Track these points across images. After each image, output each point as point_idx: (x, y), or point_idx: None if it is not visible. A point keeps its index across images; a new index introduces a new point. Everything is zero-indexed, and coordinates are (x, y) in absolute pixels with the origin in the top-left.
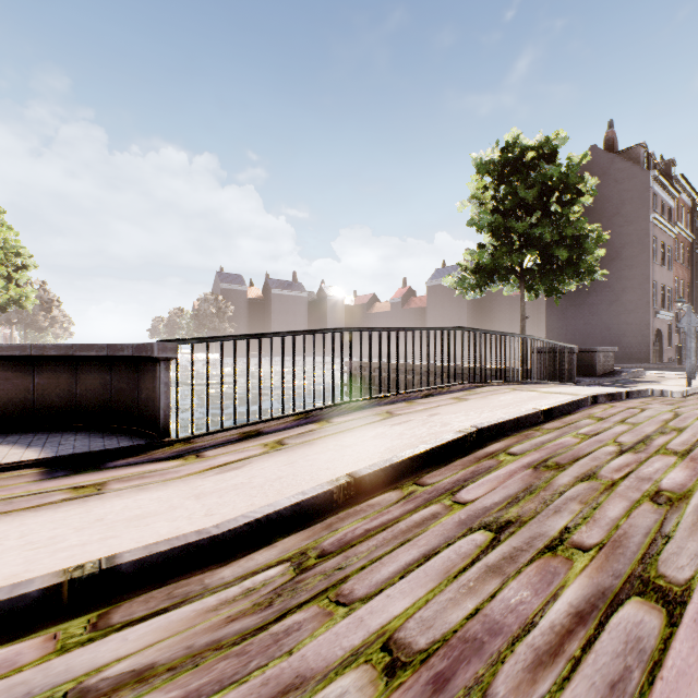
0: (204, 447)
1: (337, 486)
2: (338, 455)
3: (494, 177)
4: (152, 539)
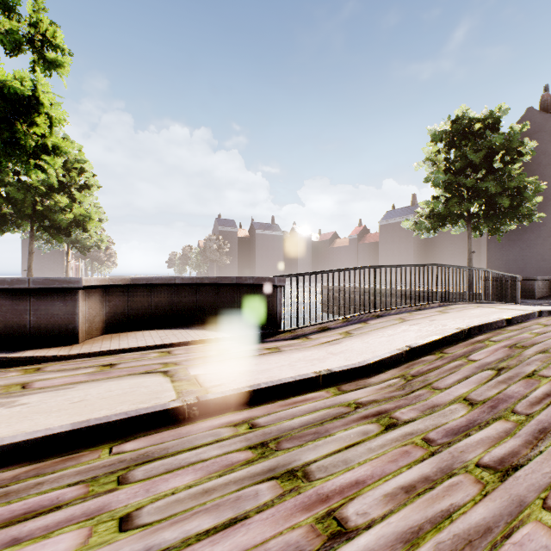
0: (305, 334)
1: (404, 351)
2: (390, 339)
3: (446, 143)
4: (333, 366)
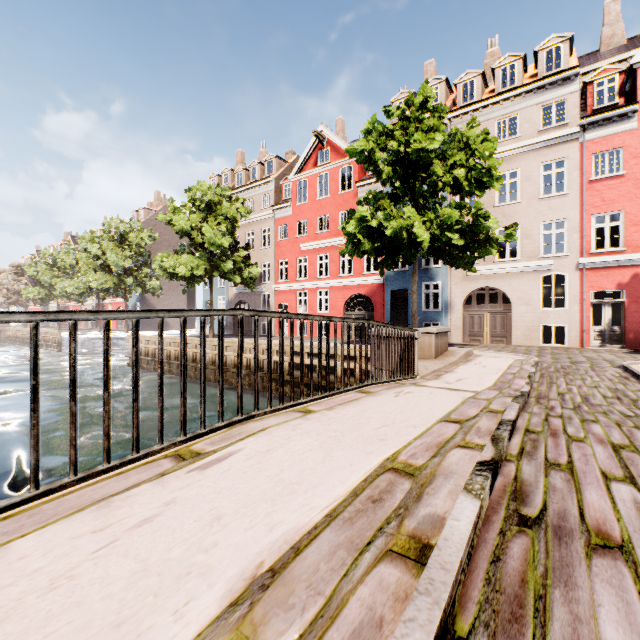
0: None
1: None
2: None
3: None
4: None
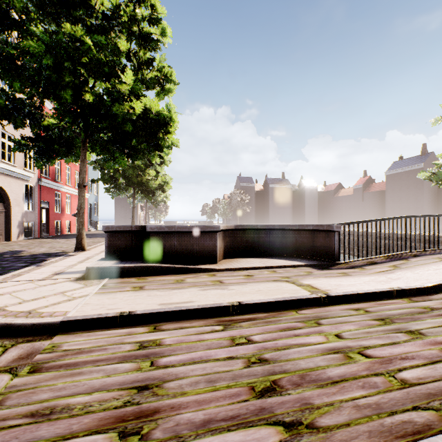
0: (358, 266)
1: None
2: (436, 272)
3: None
4: (399, 286)
